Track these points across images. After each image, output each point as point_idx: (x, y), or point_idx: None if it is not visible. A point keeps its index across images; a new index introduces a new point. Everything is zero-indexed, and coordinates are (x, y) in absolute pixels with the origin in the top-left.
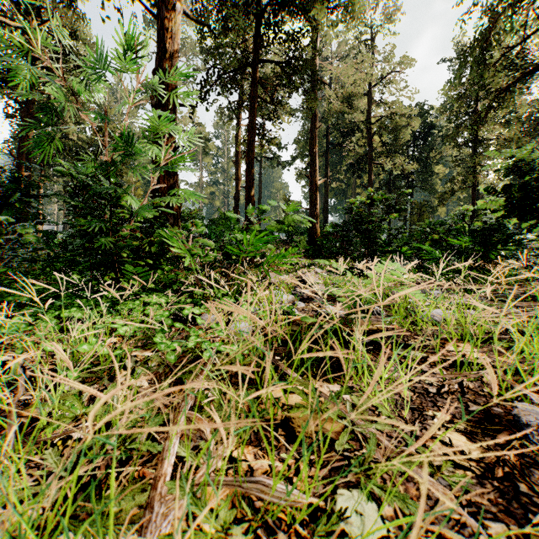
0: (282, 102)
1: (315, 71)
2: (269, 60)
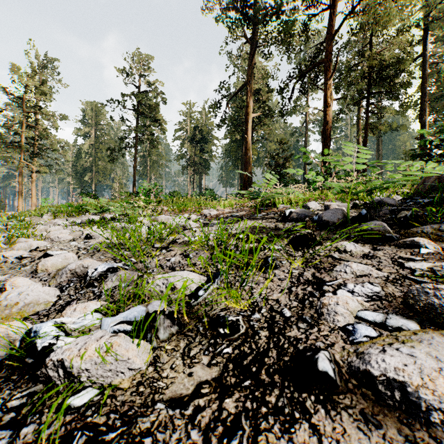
0: (386, 108)
1: (424, 60)
2: (376, 92)
